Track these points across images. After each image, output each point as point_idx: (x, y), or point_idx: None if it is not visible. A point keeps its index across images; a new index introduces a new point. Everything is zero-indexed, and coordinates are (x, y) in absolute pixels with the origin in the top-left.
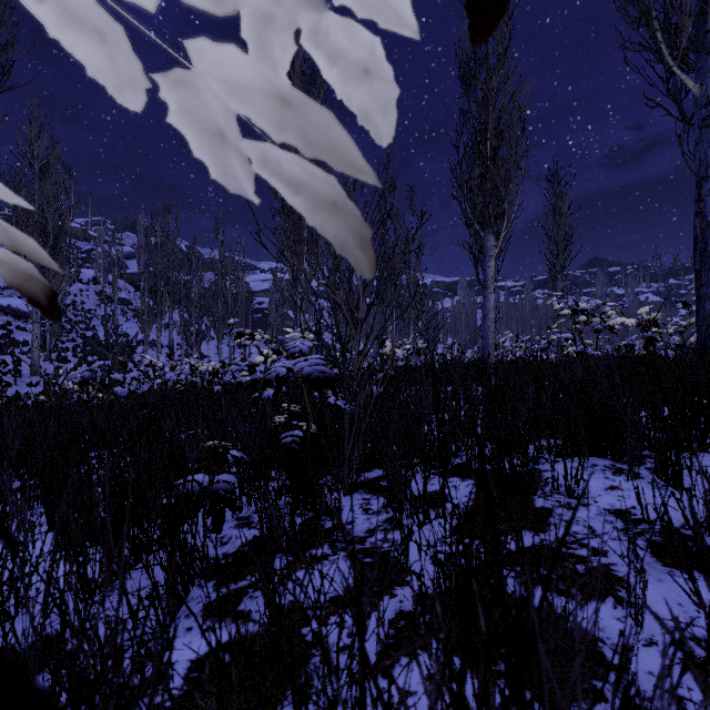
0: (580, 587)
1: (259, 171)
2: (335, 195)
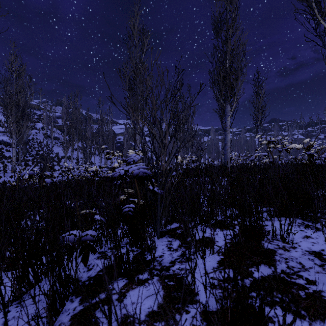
0: (306, 309)
1: None
2: None
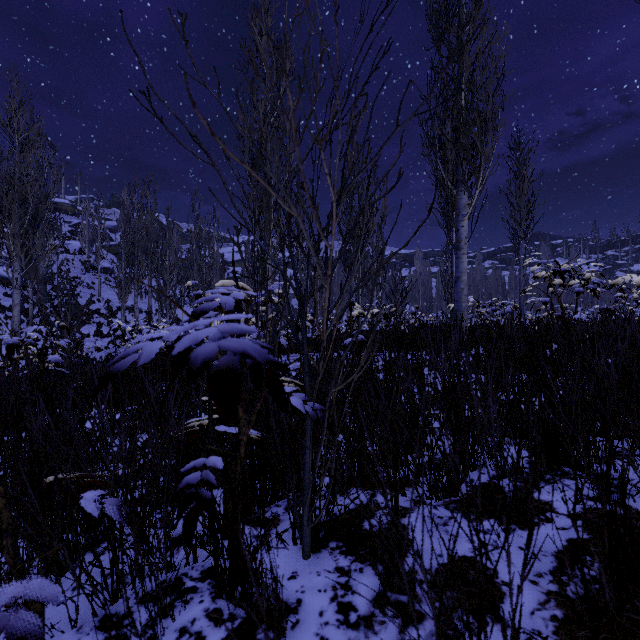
0: None
1: None
2: None
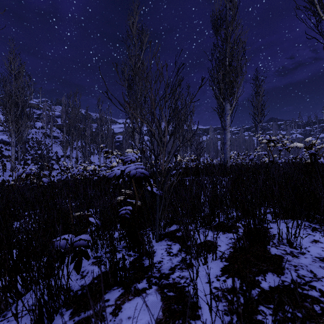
0: None
1: None
2: None
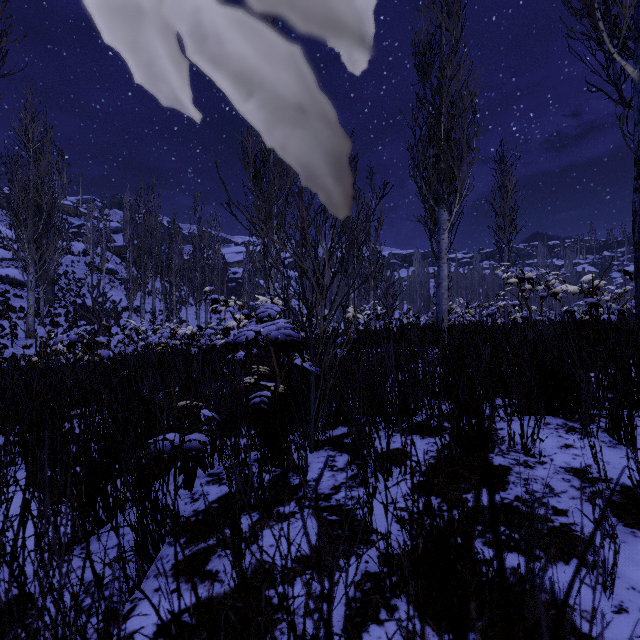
0: (544, 548)
1: (193, 57)
2: (299, 90)
